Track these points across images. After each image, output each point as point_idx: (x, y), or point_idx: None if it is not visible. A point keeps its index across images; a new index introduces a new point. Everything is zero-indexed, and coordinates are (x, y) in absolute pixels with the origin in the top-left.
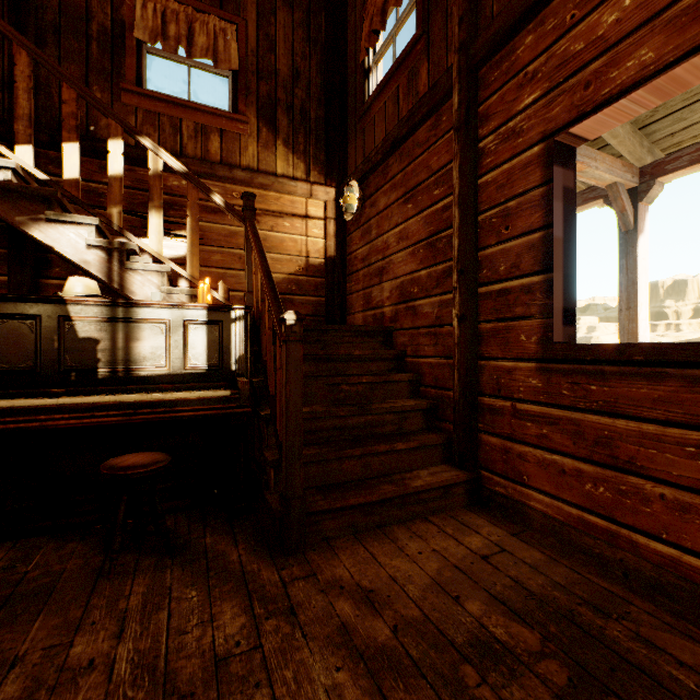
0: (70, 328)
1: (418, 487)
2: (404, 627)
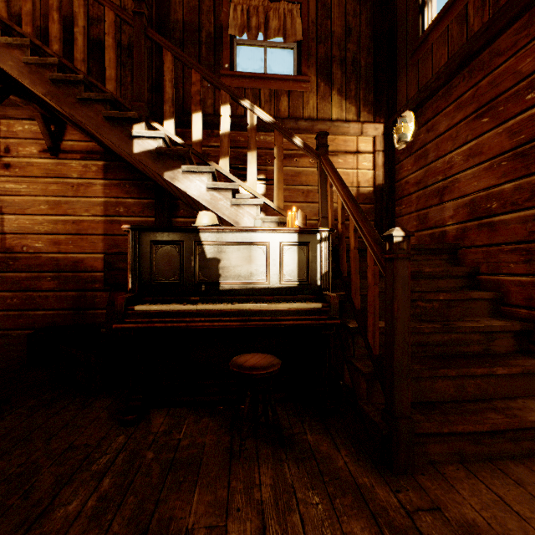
0: (201, 251)
1: None
2: None
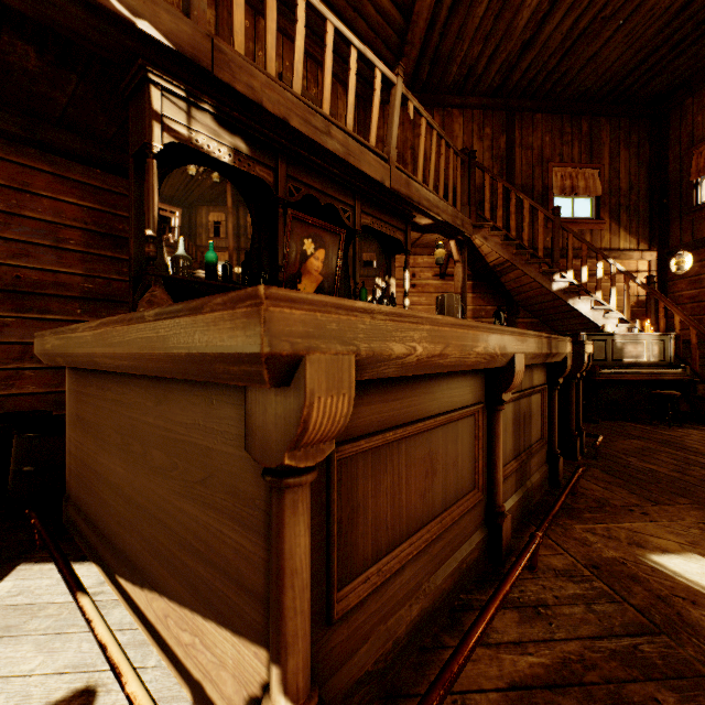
0: (614, 344)
1: None
2: None
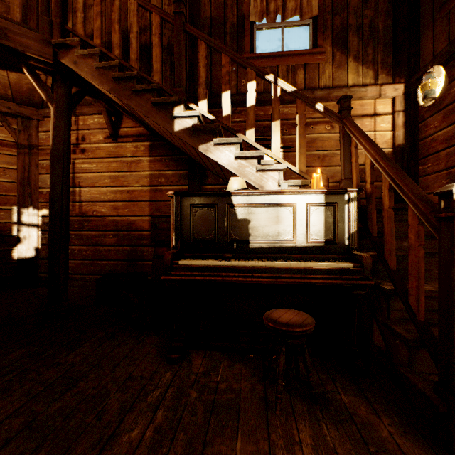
0: (233, 212)
1: None
2: None
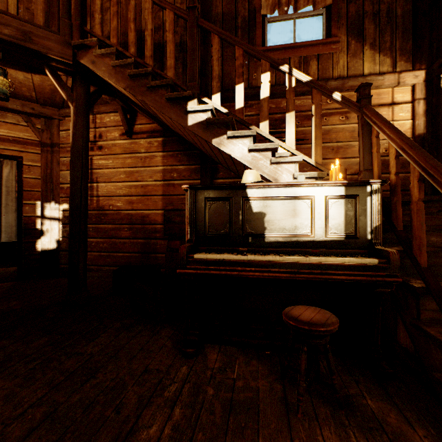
0: (248, 205)
1: None
2: None
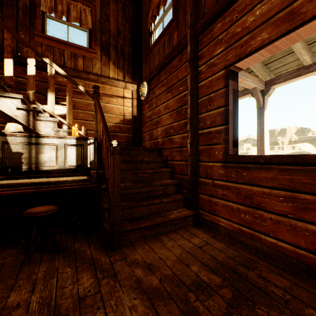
0: (8, 147)
1: (172, 218)
2: (164, 278)
